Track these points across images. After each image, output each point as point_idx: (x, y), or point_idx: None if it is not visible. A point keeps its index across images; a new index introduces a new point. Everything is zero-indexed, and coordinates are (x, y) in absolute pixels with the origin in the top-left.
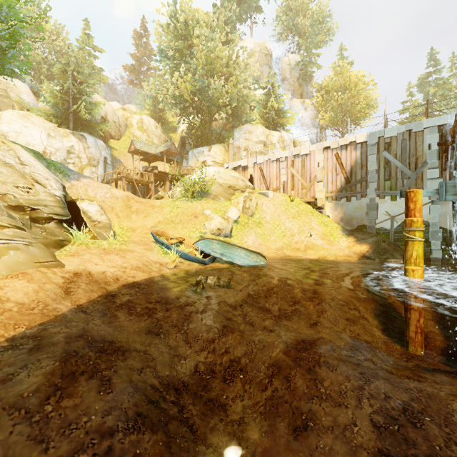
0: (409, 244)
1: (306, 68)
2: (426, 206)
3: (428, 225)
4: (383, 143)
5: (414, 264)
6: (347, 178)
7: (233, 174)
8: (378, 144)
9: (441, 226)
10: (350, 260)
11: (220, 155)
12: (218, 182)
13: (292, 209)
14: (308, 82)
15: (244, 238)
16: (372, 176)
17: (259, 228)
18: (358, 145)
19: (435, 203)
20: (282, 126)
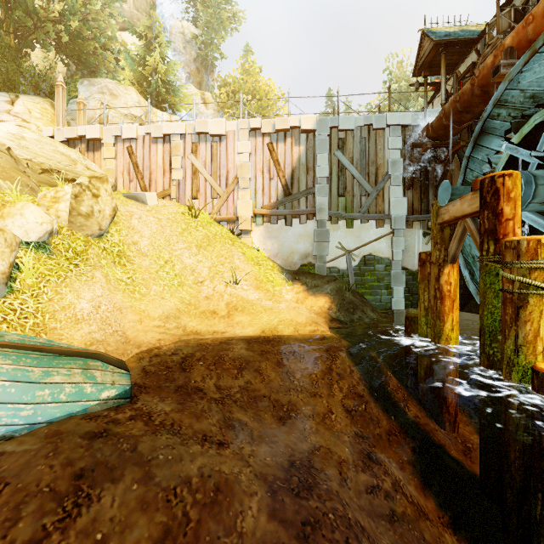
0: (532, 304)
1: (207, 50)
2: (388, 237)
3: (389, 264)
4: (337, 139)
5: (543, 356)
6: (286, 187)
7: (63, 150)
8: (329, 139)
9: (404, 265)
10: (324, 333)
11: (41, 118)
12: (6, 148)
13: (196, 231)
14: (209, 72)
15: (64, 293)
16: (322, 186)
17: (120, 268)
18: (302, 134)
19: (399, 234)
20: (173, 110)
